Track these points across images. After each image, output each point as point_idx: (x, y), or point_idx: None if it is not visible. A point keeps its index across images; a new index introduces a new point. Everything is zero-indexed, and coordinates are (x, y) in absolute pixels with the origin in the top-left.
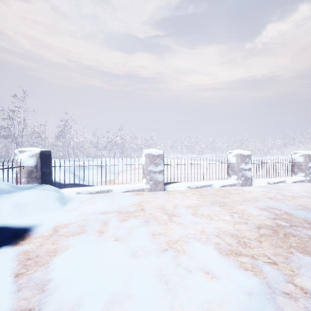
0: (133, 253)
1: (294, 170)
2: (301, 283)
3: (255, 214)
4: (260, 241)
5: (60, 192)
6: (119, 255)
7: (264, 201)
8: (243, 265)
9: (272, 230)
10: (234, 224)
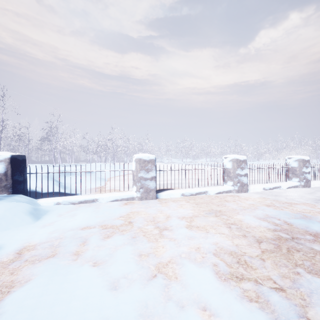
0: (114, 283)
1: (289, 175)
2: (316, 317)
3: (254, 225)
4: (263, 260)
5: (35, 203)
6: (95, 289)
7: (261, 210)
8: (246, 294)
9: (274, 244)
10: (232, 238)
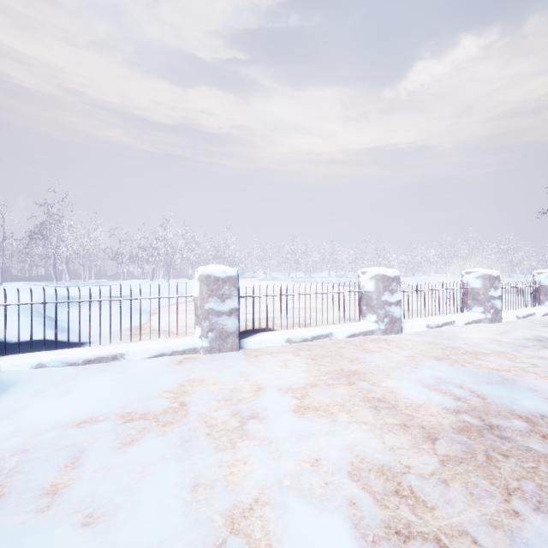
0: None
1: (467, 302)
2: None
3: (419, 401)
4: (444, 483)
5: None
6: None
7: (429, 368)
8: None
9: (461, 444)
10: (382, 432)
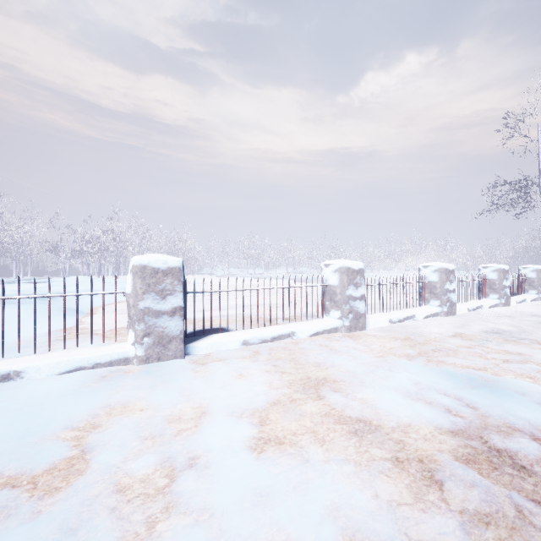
0: None
1: (425, 295)
2: None
3: (405, 419)
4: None
5: None
6: None
7: (404, 371)
8: None
9: (476, 487)
10: (372, 476)
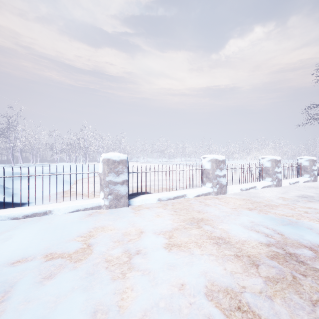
0: None
1: (262, 175)
2: None
3: (243, 238)
4: (270, 299)
5: None
6: None
7: (246, 215)
8: None
9: (275, 268)
10: (223, 261)
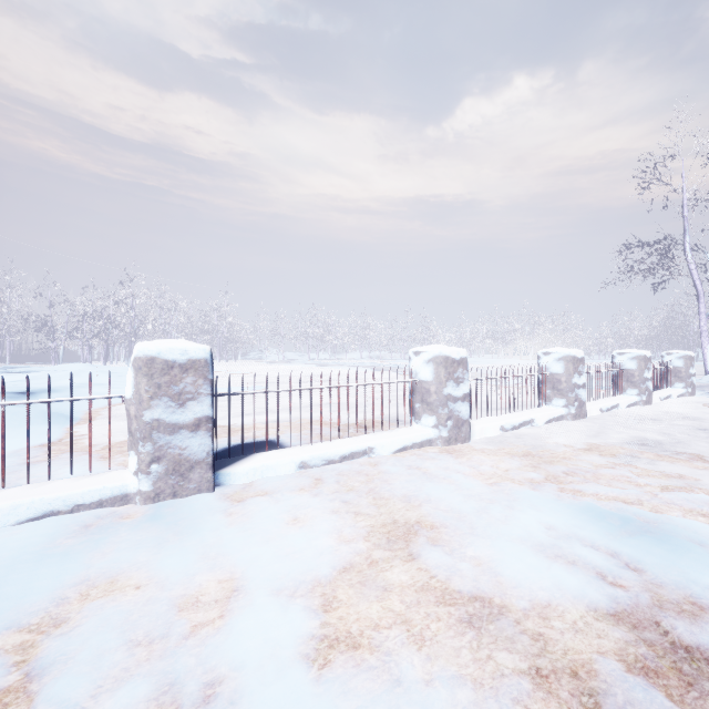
0: None
1: (546, 392)
2: None
3: (542, 593)
4: None
5: None
6: None
7: (529, 508)
8: None
9: None
10: None
